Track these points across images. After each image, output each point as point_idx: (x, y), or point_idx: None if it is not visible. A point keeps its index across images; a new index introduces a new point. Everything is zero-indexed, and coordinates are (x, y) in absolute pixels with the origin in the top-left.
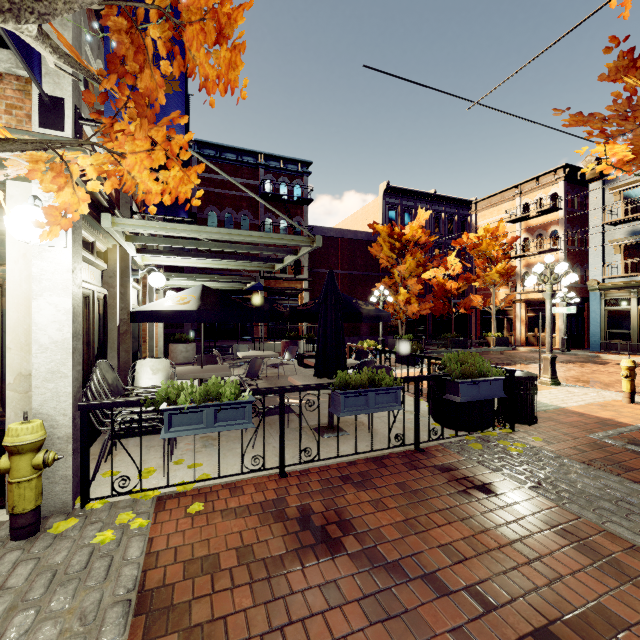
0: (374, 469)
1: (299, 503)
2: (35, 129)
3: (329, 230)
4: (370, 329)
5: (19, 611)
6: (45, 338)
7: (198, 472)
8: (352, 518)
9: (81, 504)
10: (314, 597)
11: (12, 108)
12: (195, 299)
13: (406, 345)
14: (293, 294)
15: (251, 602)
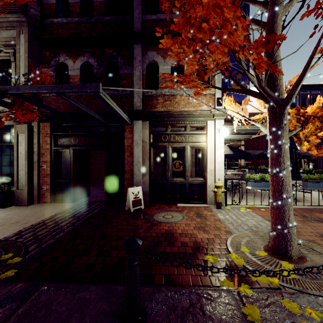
0: (322, 210)
1: (297, 213)
2: (216, 107)
3: (254, 114)
4: None
5: (239, 218)
6: (218, 160)
7: (250, 204)
8: (322, 218)
9: (225, 205)
10: (321, 227)
11: (208, 102)
12: (229, 150)
13: (321, 169)
14: (236, 147)
15: (301, 225)
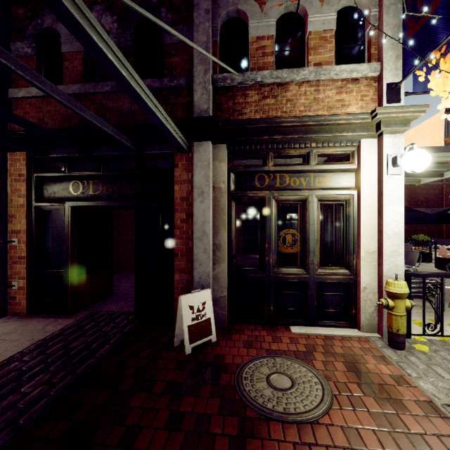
0: None
1: None
2: (384, 105)
3: None
4: (432, 232)
5: None
6: (389, 230)
7: None
8: None
9: (407, 336)
10: None
11: (363, 97)
12: None
13: None
14: None
15: None
